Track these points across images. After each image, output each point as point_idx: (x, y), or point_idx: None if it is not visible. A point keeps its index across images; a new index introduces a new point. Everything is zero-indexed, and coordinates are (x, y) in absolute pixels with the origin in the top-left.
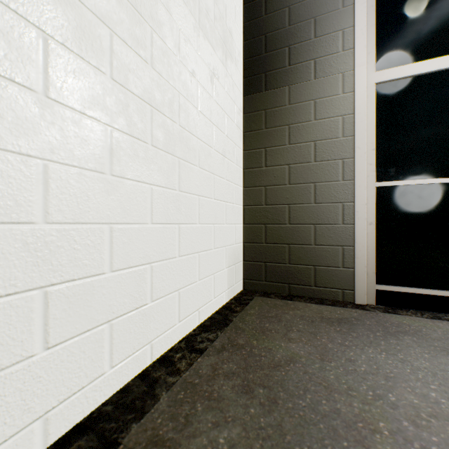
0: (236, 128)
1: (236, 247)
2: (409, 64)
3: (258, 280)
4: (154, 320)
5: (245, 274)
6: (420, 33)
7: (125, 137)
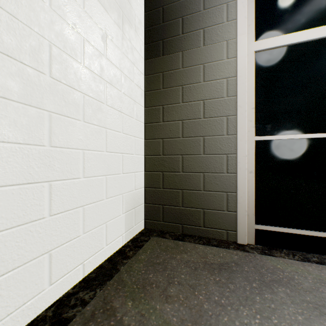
0: (136, 87)
1: (136, 192)
2: (282, 35)
3: (157, 220)
4: (2, 297)
5: (146, 215)
6: (292, 9)
7: None
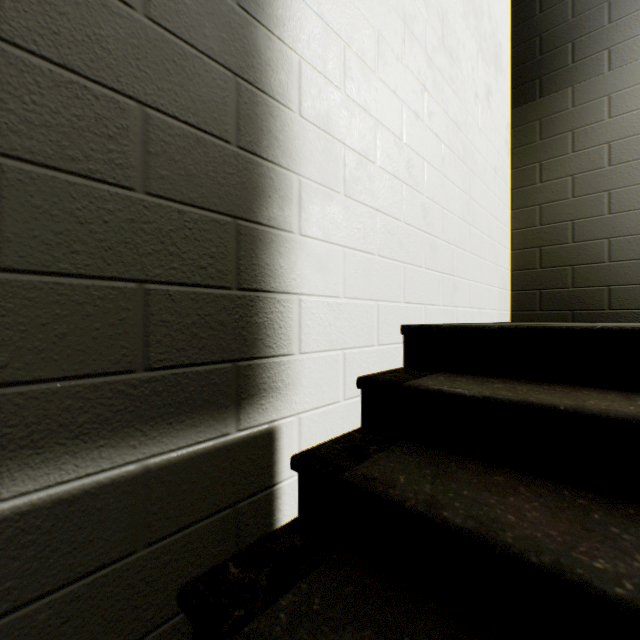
0: (504, 145)
1: (504, 272)
2: None
3: (530, 310)
4: (457, 292)
5: (512, 306)
6: None
7: (447, 150)
